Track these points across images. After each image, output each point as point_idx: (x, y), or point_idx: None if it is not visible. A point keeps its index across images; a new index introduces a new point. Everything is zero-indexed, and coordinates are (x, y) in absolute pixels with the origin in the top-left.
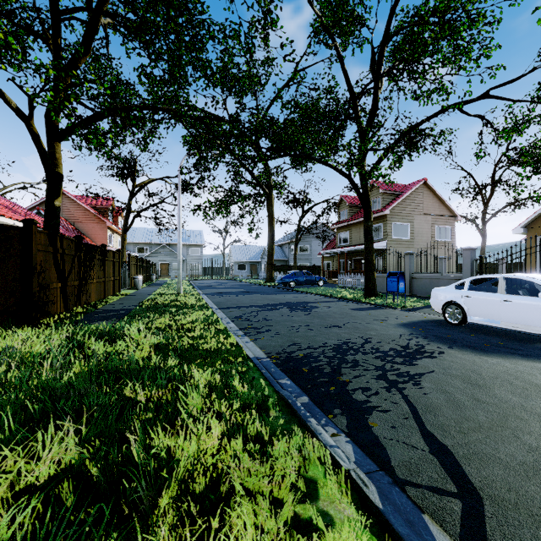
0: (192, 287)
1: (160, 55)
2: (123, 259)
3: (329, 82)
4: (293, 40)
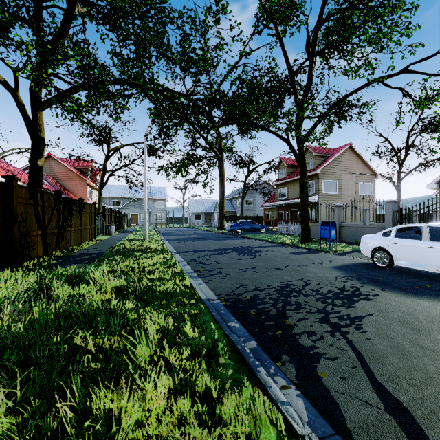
0: (156, 234)
1: (126, 36)
2: (100, 210)
3: (270, 63)
4: (241, 23)
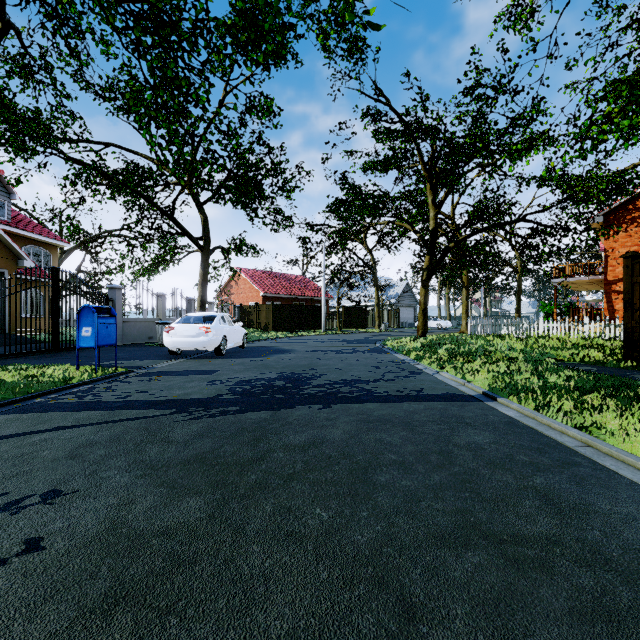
0: None
1: None
2: None
3: None
4: None
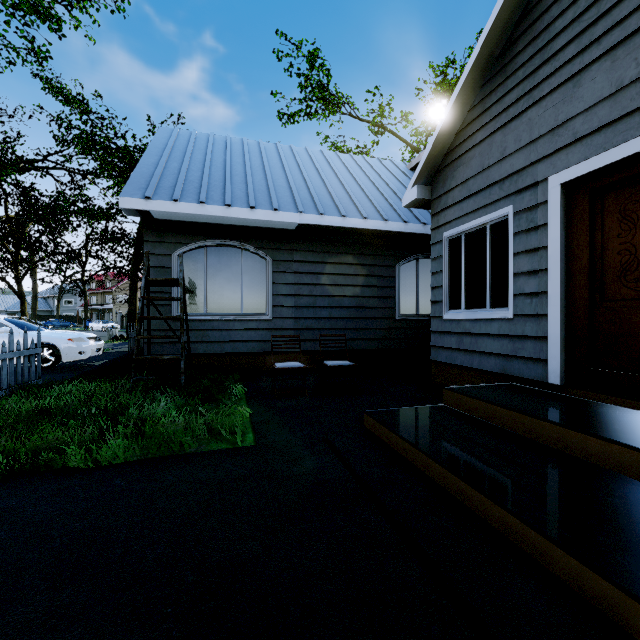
0: None
1: None
2: None
3: None
4: None
